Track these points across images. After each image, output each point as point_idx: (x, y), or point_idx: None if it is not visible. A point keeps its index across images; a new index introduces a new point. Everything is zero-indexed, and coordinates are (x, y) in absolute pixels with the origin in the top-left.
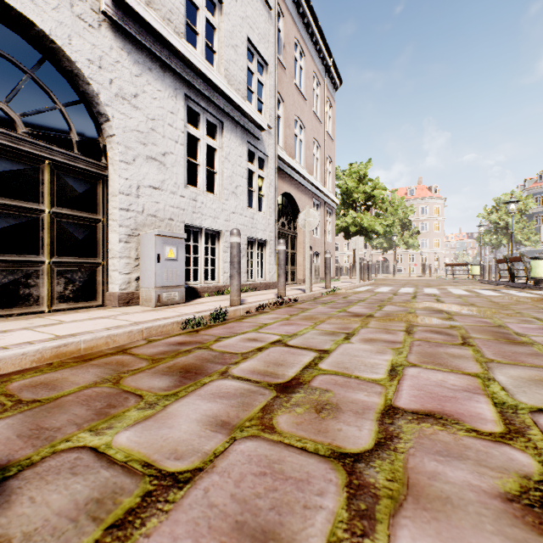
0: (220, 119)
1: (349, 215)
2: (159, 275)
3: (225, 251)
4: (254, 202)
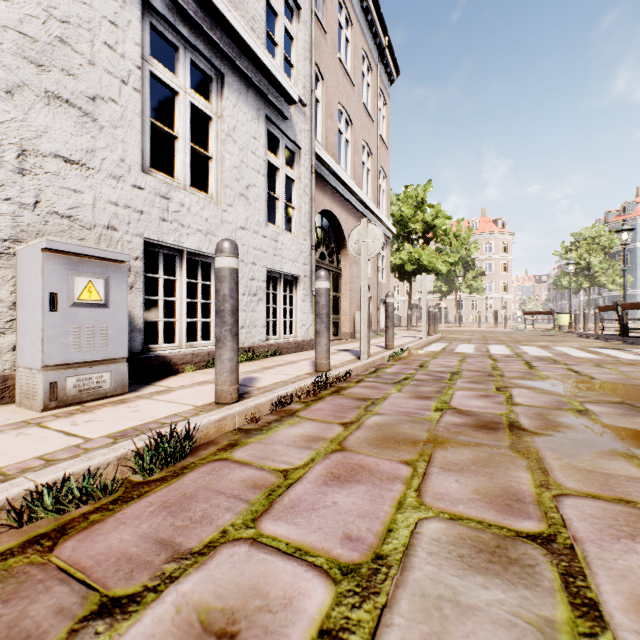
0: (217, 66)
1: (405, 251)
2: (53, 339)
3: None
4: (278, 216)
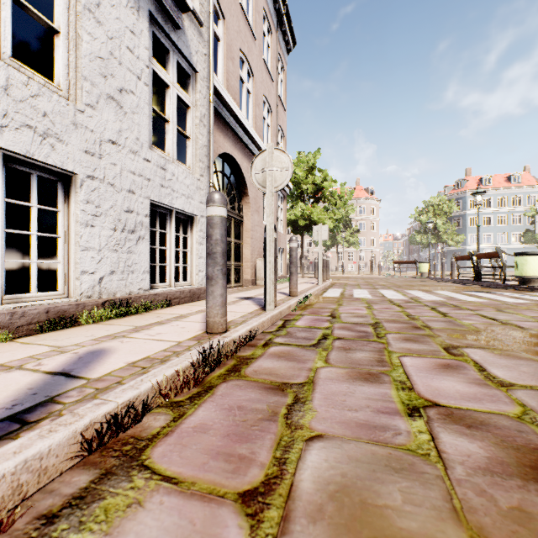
0: None
1: (298, 208)
2: None
3: (85, 223)
4: (168, 141)
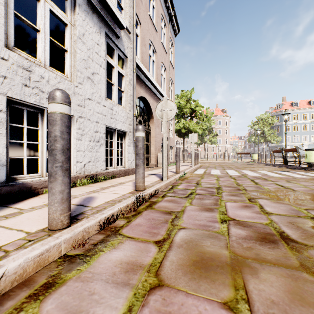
0: None
1: (181, 122)
2: None
3: (78, 139)
4: (113, 95)
